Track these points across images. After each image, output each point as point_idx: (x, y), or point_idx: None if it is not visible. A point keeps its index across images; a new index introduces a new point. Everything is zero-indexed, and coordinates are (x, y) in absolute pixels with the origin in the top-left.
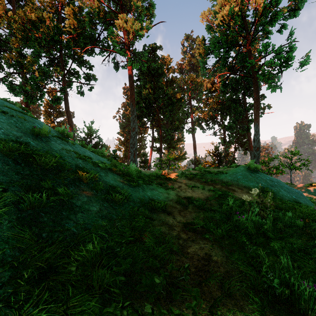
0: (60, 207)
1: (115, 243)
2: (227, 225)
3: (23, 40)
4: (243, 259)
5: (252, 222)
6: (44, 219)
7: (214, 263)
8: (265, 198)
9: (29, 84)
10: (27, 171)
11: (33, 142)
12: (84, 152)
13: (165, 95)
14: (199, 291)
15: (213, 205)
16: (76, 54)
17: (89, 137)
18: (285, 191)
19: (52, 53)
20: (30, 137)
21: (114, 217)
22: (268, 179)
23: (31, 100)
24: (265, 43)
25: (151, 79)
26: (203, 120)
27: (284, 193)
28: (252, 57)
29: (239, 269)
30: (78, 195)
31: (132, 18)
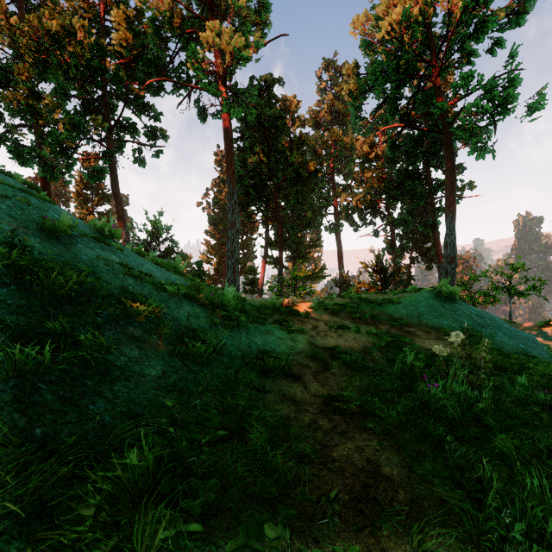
0: (83, 369)
1: (189, 444)
2: (406, 401)
3: (37, 68)
4: (443, 473)
5: (453, 396)
6: (45, 396)
7: (386, 482)
8: (471, 349)
9: (47, 144)
10: (22, 299)
11: (40, 246)
12: (140, 264)
13: (288, 164)
14: (360, 550)
15: (377, 362)
16: (132, 92)
17: (154, 239)
18: (506, 335)
19: (88, 90)
20: (35, 236)
21: (191, 388)
22: (474, 314)
23: (51, 174)
24: (466, 72)
25: (263, 137)
26: (355, 210)
27: (504, 339)
28: (442, 97)
29: (437, 495)
30: (121, 345)
31: (229, 27)
